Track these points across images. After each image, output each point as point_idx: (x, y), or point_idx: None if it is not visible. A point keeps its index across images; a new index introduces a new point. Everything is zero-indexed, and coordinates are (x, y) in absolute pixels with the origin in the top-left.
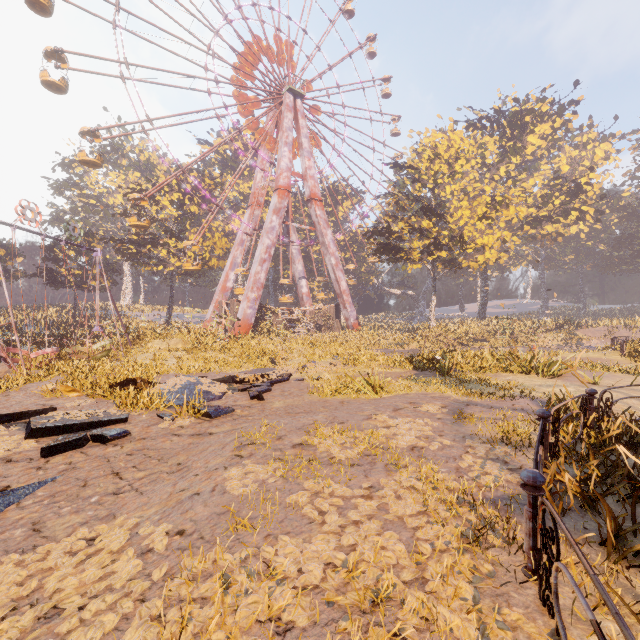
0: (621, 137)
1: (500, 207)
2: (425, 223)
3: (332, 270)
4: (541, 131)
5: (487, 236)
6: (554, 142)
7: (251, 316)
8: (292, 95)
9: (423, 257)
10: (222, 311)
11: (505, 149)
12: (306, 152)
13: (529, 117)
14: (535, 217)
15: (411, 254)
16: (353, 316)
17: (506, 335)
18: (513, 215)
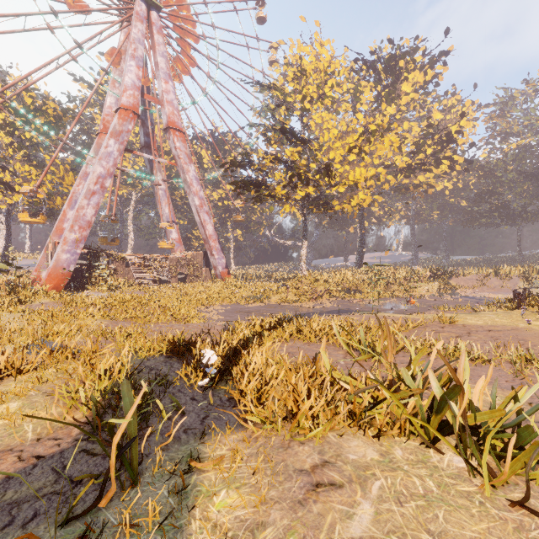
0: (478, 106)
1: (374, 139)
2: (288, 151)
3: (196, 212)
4: (414, 81)
5: (359, 168)
6: (423, 105)
7: (68, 263)
8: (145, 4)
9: (290, 195)
10: (48, 257)
11: (380, 94)
12: (163, 73)
13: (403, 61)
14: (409, 164)
15: (274, 189)
16: (221, 264)
17: (381, 284)
18: (388, 151)
